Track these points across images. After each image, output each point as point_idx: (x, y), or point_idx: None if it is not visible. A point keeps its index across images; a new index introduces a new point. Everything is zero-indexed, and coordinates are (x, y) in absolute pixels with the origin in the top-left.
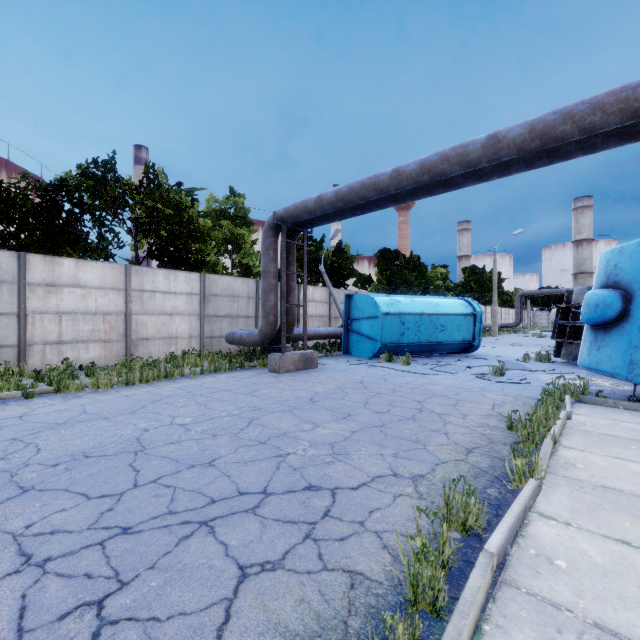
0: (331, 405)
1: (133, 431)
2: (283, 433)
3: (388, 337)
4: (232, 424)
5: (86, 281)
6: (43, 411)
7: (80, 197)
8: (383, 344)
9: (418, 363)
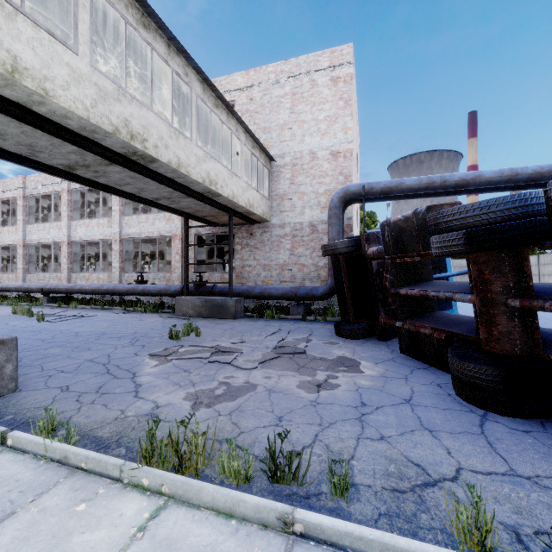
0: None
1: None
2: None
3: None
4: None
5: None
6: None
7: None
8: None
9: None
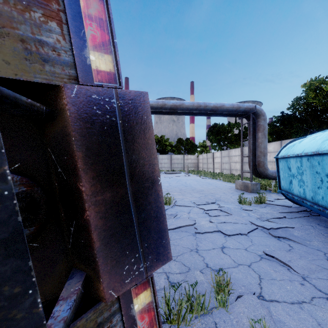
0: (179, 186)
1: (186, 181)
2: (170, 183)
3: (283, 183)
4: (180, 183)
5: (270, 150)
6: (207, 180)
7: (294, 113)
8: (282, 189)
9: (254, 210)
